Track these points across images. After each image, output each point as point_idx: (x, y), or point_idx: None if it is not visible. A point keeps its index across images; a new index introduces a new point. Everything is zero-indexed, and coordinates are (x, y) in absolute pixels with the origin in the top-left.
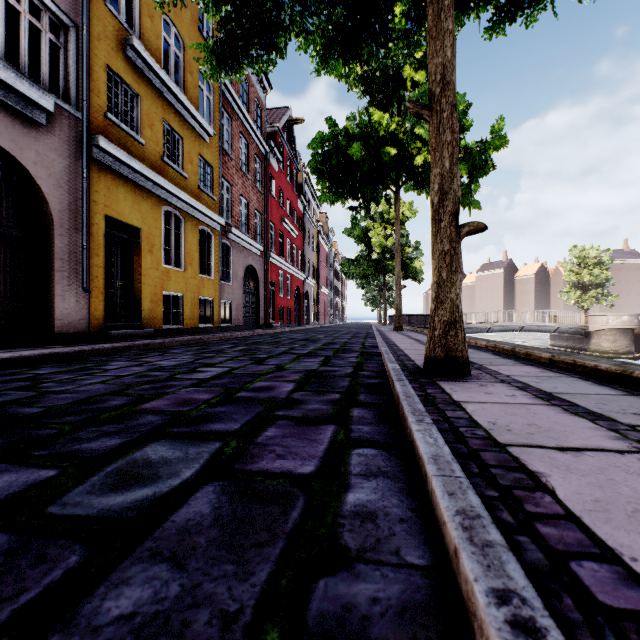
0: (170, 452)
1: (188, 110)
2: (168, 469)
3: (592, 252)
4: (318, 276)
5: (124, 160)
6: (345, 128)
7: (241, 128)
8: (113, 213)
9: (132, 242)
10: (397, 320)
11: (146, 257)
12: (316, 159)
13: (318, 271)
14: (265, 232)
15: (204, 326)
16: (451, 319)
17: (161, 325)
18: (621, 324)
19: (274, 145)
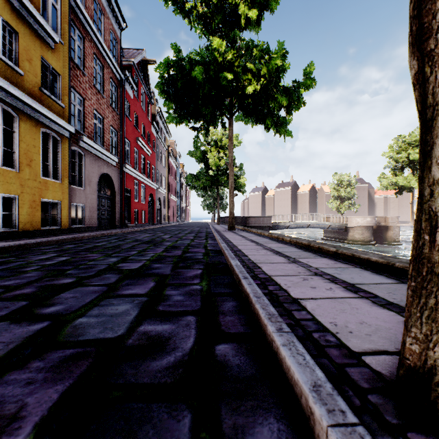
0: None
1: (23, 3)
2: None
3: (346, 177)
4: (168, 187)
5: None
6: (188, 56)
7: (95, 50)
8: None
9: None
10: (231, 221)
11: None
12: (163, 81)
13: (168, 183)
14: (121, 146)
15: (48, 228)
16: None
17: None
18: (366, 223)
19: (129, 74)
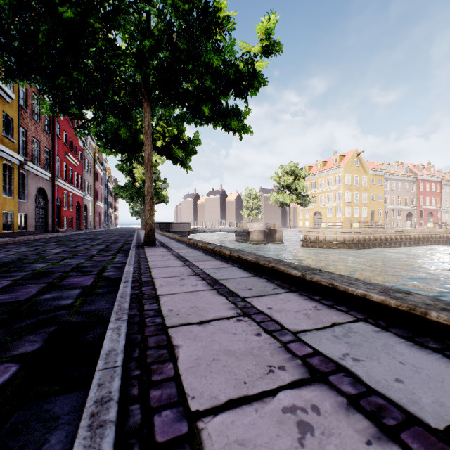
0: (74, 260)
1: None
2: (77, 261)
3: (254, 191)
4: (95, 193)
5: None
6: None
7: (34, 89)
8: None
9: None
10: None
11: None
12: (97, 128)
13: (95, 190)
14: (53, 163)
15: (6, 232)
16: (150, 229)
17: None
18: (260, 228)
19: None
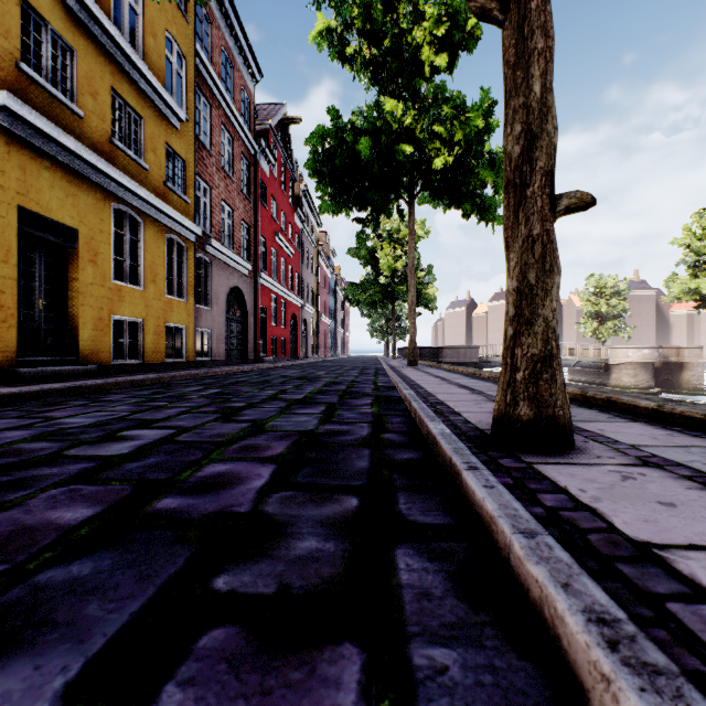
0: None
1: (149, 82)
2: None
3: (609, 281)
4: (318, 303)
5: (48, 132)
6: (351, 121)
7: (223, 119)
8: (32, 205)
9: (65, 248)
10: (411, 353)
11: (86, 269)
12: (315, 158)
13: (318, 297)
14: (254, 248)
15: (173, 361)
16: (544, 352)
17: (109, 360)
18: (642, 357)
19: (265, 145)
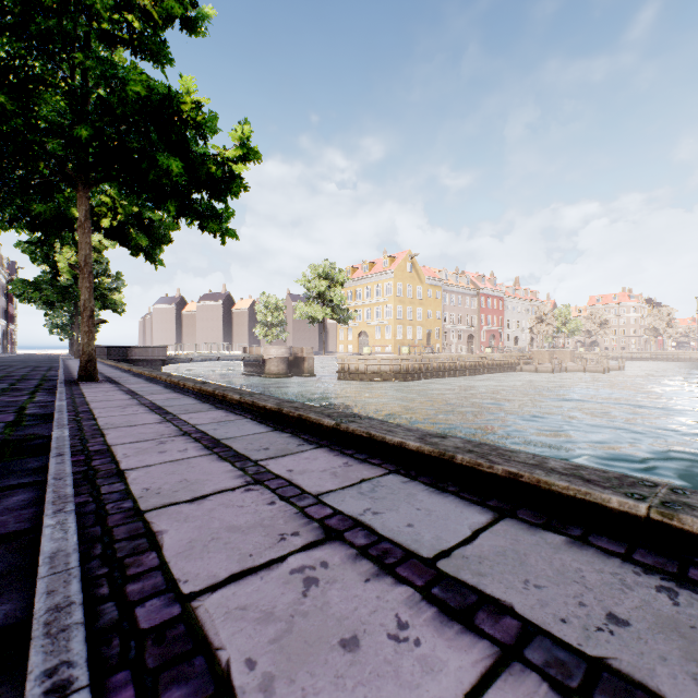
0: None
1: None
2: None
3: (274, 299)
4: None
5: None
6: None
7: None
8: None
9: None
10: None
11: None
12: None
13: None
14: None
15: None
16: (90, 359)
17: None
18: (281, 354)
19: None
